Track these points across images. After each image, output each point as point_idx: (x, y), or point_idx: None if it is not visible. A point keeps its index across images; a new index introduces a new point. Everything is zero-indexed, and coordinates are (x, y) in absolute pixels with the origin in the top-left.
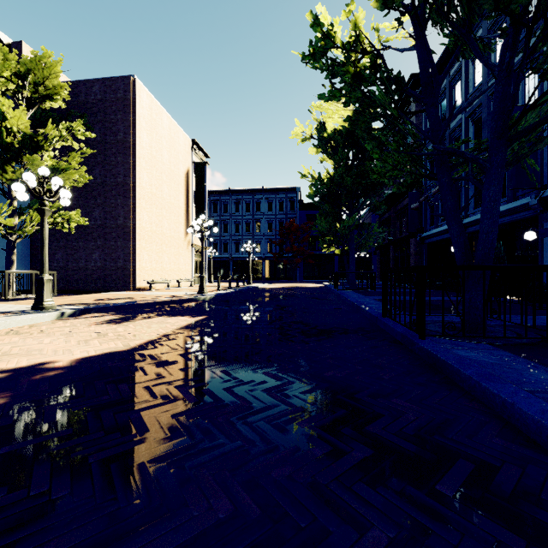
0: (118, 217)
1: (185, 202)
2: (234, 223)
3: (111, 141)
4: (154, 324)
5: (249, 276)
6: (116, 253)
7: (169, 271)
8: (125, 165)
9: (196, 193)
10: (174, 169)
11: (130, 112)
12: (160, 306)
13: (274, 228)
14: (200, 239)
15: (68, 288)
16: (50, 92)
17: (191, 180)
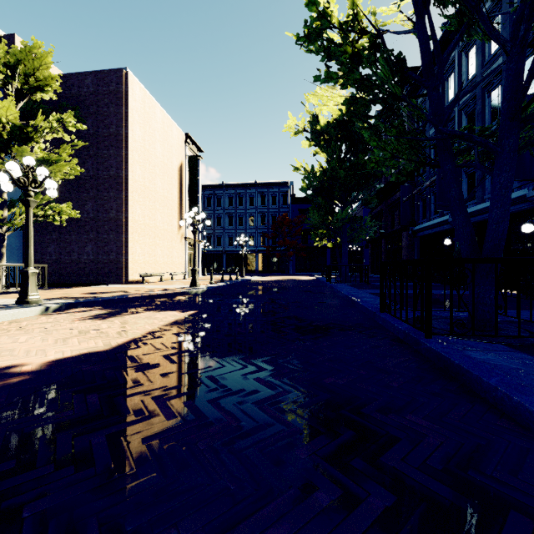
0: (111, 210)
1: (178, 195)
2: (227, 217)
3: (104, 134)
4: (141, 319)
5: (242, 270)
6: (108, 246)
7: (163, 264)
8: (117, 158)
9: (189, 186)
10: (167, 163)
11: (123, 105)
12: (151, 299)
13: (267, 221)
14: (193, 232)
15: (60, 281)
16: (40, 83)
17: (184, 173)
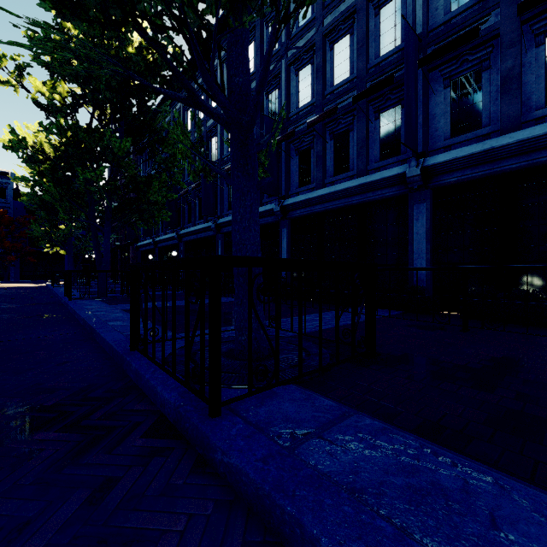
0: None
1: None
2: None
3: None
4: None
5: None
6: None
7: None
8: None
9: None
10: None
11: None
12: None
13: None
14: None
15: None
16: None
17: None
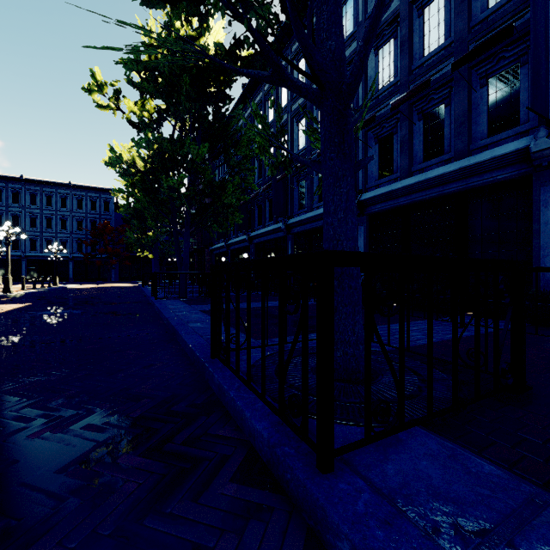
0: None
1: None
2: (29, 217)
3: None
4: None
5: (55, 278)
6: None
7: None
8: None
9: None
10: None
11: None
12: None
13: (85, 227)
14: (6, 243)
15: None
16: None
17: None
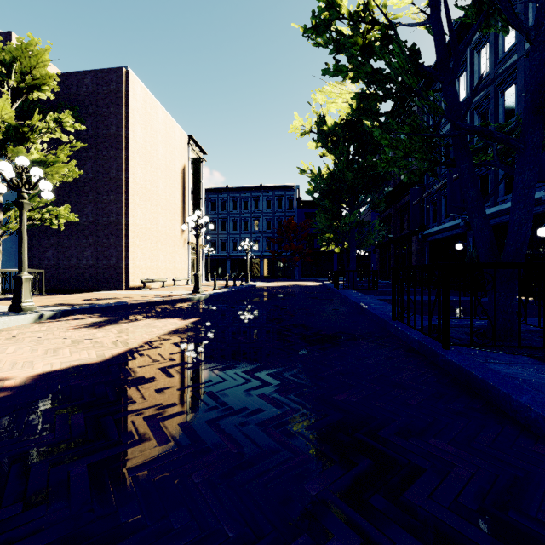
0: (111, 214)
1: (181, 199)
2: (232, 221)
3: (104, 135)
4: (139, 327)
5: (247, 275)
6: (108, 250)
7: (165, 270)
8: (118, 160)
9: (193, 189)
10: (169, 165)
11: (123, 105)
12: (151, 306)
13: (272, 226)
14: (195, 236)
15: (59, 287)
16: (37, 82)
17: (187, 176)
